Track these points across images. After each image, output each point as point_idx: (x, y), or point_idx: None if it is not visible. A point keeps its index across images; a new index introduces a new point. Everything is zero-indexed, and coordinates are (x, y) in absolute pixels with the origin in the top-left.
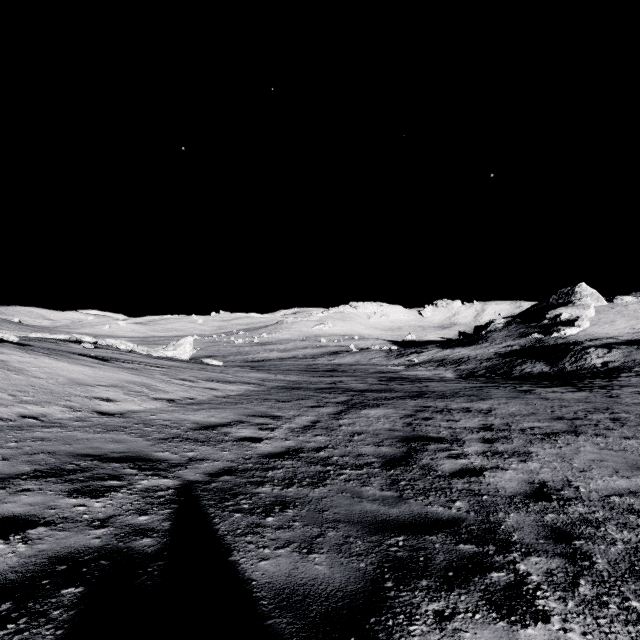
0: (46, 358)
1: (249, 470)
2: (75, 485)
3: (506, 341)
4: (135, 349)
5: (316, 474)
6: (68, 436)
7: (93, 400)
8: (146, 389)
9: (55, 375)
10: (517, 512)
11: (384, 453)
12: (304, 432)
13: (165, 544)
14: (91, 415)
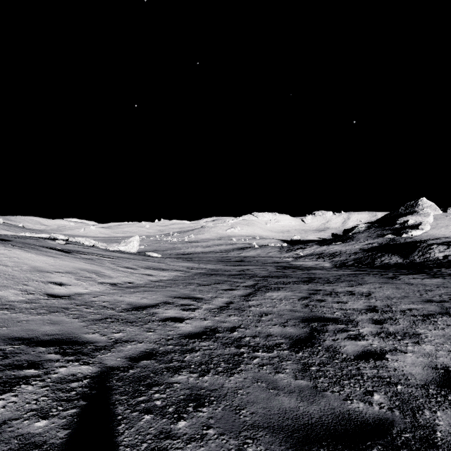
0: (18, 250)
1: (169, 353)
2: None
3: (367, 240)
4: (96, 245)
5: (231, 357)
6: (10, 318)
7: (47, 284)
8: (95, 275)
9: (21, 264)
10: (442, 409)
11: (290, 334)
12: (220, 312)
13: None
14: (42, 297)
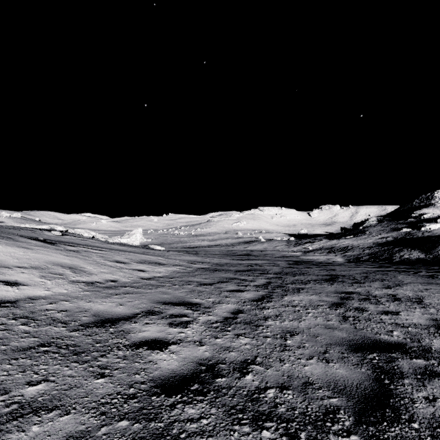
0: None
1: None
2: None
3: (381, 234)
4: (97, 237)
5: None
6: None
7: None
8: (69, 271)
9: None
10: None
11: (343, 380)
12: (223, 329)
13: None
14: None
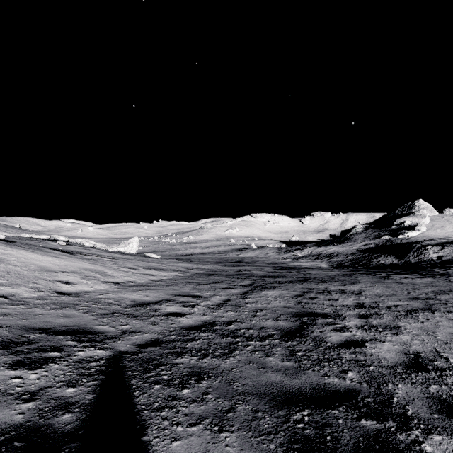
0: (24, 251)
1: (172, 341)
2: (18, 357)
3: (365, 241)
4: (96, 246)
5: (227, 345)
6: (27, 312)
7: (55, 283)
8: (98, 274)
9: (29, 264)
10: (403, 383)
11: (282, 326)
12: (218, 308)
13: (83, 421)
14: (51, 294)
